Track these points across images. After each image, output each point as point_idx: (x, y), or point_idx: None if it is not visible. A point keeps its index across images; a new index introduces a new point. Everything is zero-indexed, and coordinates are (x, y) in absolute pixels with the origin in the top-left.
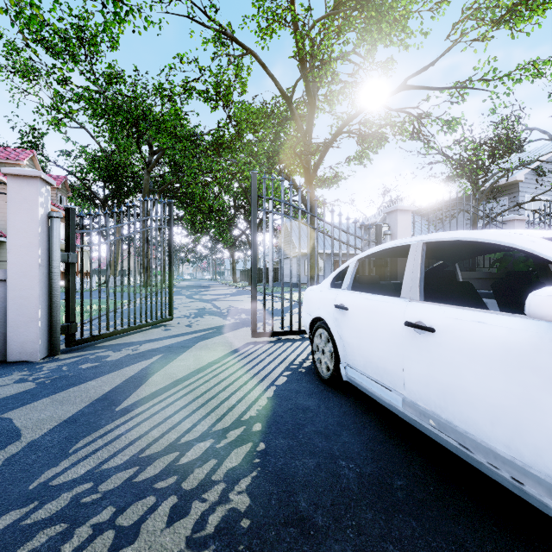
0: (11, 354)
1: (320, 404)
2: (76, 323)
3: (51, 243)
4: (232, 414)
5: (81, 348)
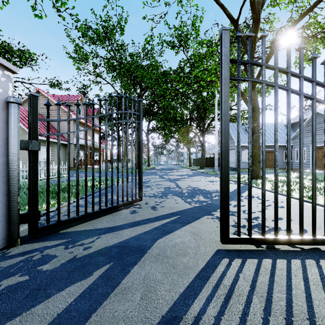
0: None
1: None
2: (38, 211)
3: (8, 130)
4: None
5: (46, 235)
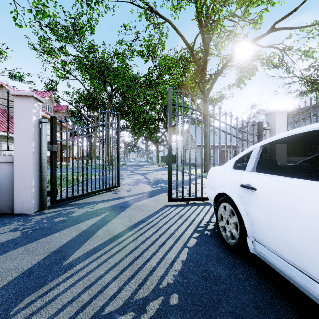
0: (16, 209)
1: (229, 273)
2: (57, 189)
3: (41, 138)
4: (152, 278)
5: (61, 205)
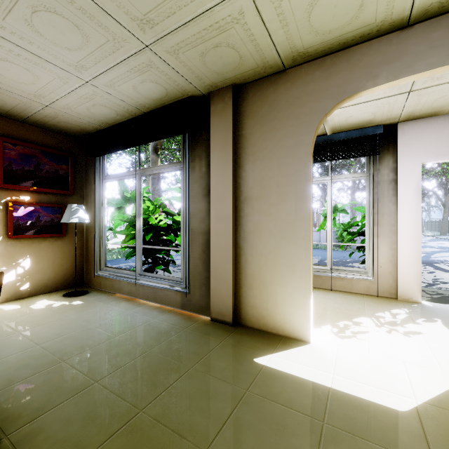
0: None
1: None
2: None
3: None
4: None
5: None
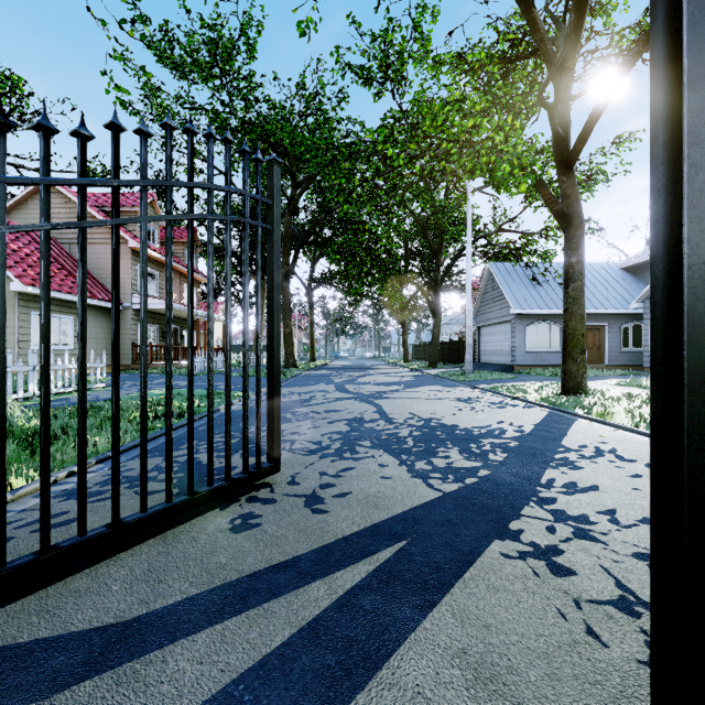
0: None
1: None
2: None
3: None
4: None
5: None
